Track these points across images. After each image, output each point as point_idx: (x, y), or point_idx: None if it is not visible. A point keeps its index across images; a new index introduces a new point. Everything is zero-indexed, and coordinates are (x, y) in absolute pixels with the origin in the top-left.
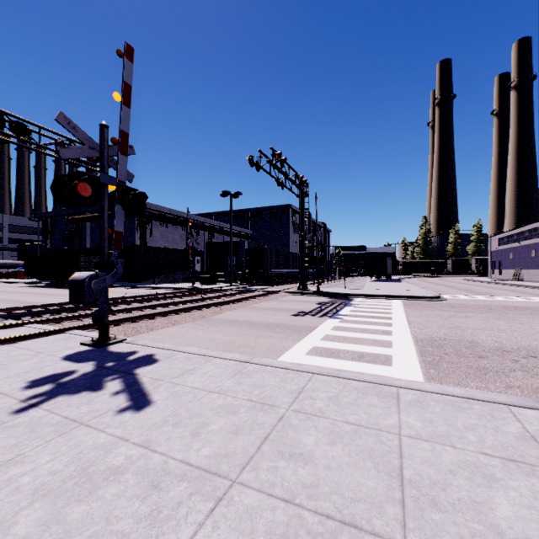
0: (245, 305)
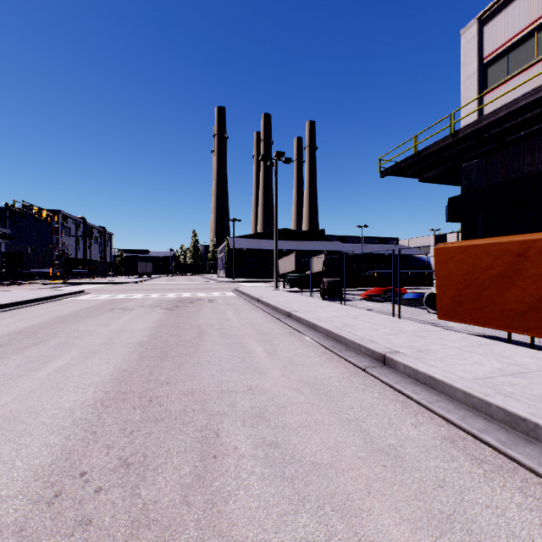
0: (2, 288)
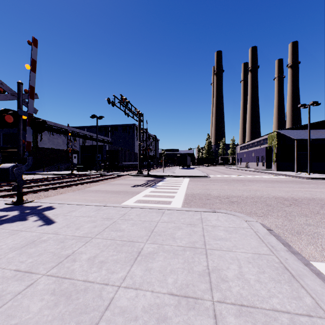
0: (105, 182)
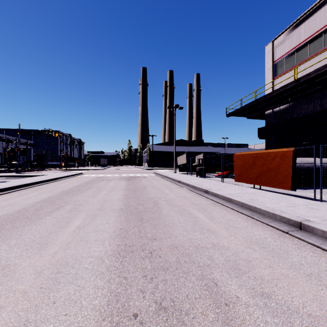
0: (40, 172)
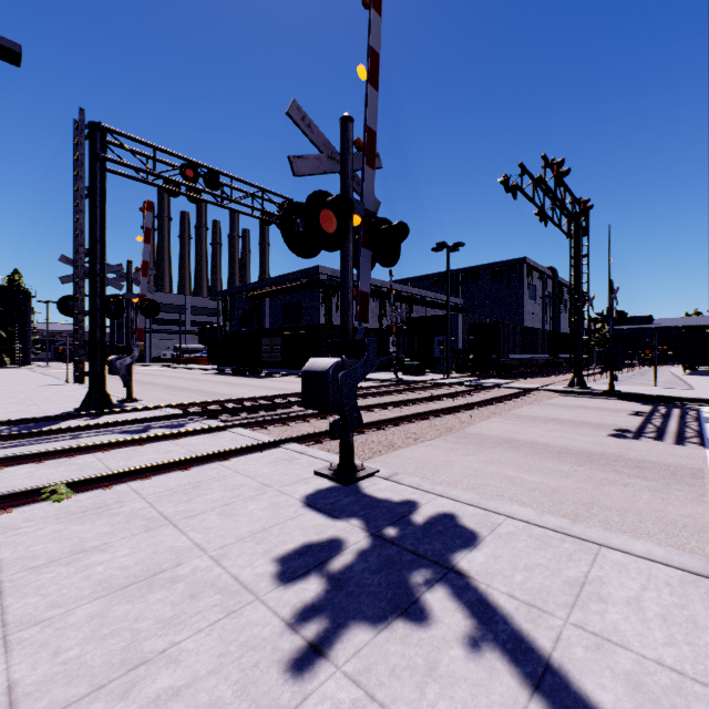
0: (500, 410)
